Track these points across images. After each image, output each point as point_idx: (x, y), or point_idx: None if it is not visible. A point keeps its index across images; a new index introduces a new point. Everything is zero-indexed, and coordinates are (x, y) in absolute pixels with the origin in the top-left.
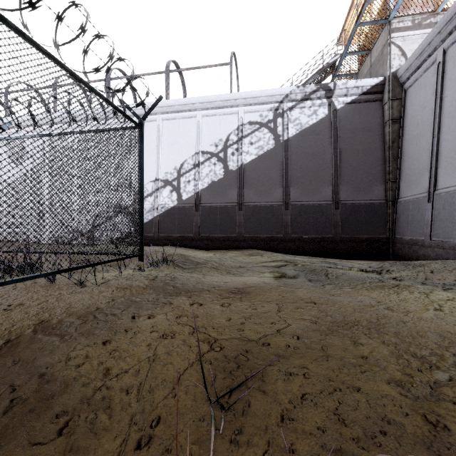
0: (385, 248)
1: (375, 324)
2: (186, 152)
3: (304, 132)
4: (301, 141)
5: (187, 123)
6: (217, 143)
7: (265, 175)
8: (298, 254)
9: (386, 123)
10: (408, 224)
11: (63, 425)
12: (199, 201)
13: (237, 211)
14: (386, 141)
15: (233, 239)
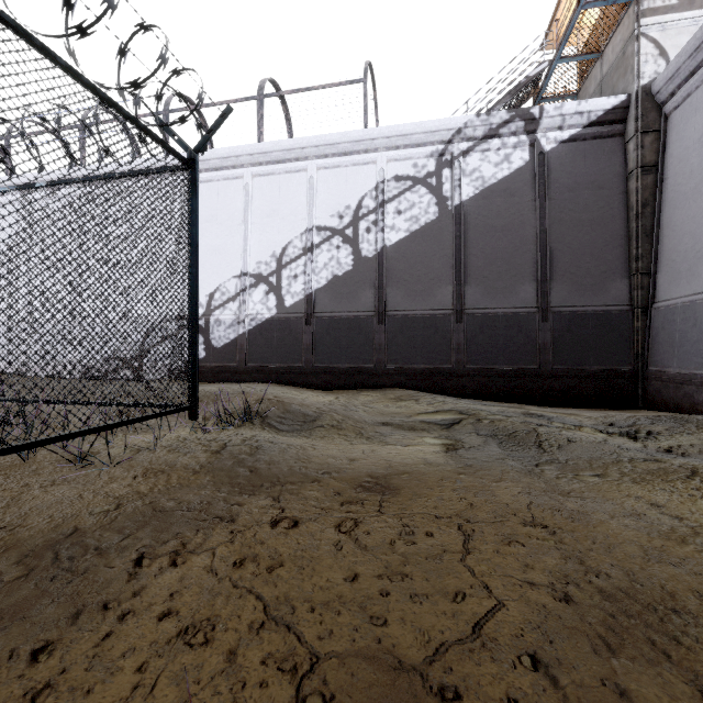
0: (630, 388)
1: None
2: (291, 228)
3: (488, 192)
4: (484, 207)
5: (293, 181)
6: (342, 213)
7: (422, 265)
8: (479, 397)
9: (631, 174)
10: (674, 348)
11: None
12: (312, 310)
13: (375, 325)
14: (631, 204)
15: (368, 371)
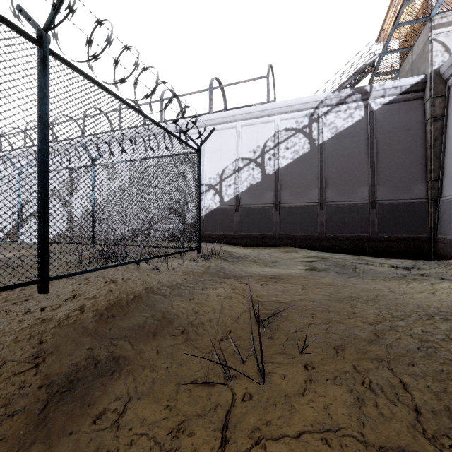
0: (426, 247)
1: (372, 298)
2: (227, 159)
3: (339, 135)
4: (336, 144)
5: (228, 133)
6: (255, 150)
7: (300, 178)
8: (333, 251)
9: (427, 121)
10: (450, 224)
11: (182, 330)
12: (238, 203)
13: (274, 211)
14: (427, 139)
15: (270, 237)
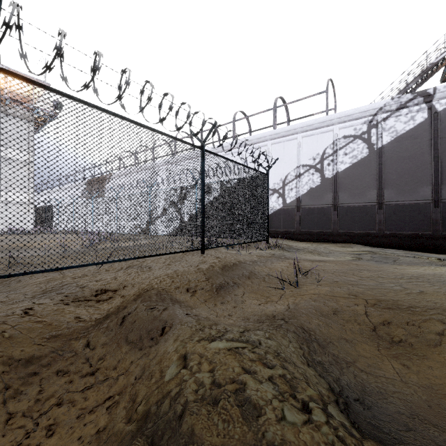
0: None
1: (377, 270)
2: (289, 166)
3: (400, 138)
4: (396, 146)
5: (290, 144)
6: (315, 157)
7: (358, 180)
8: (392, 248)
9: None
10: None
11: (262, 277)
12: (299, 204)
13: (332, 211)
14: None
15: (328, 233)
